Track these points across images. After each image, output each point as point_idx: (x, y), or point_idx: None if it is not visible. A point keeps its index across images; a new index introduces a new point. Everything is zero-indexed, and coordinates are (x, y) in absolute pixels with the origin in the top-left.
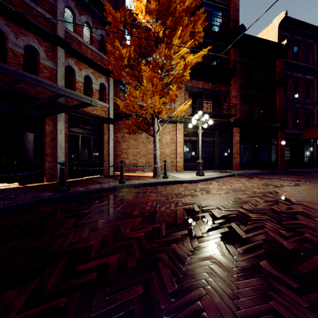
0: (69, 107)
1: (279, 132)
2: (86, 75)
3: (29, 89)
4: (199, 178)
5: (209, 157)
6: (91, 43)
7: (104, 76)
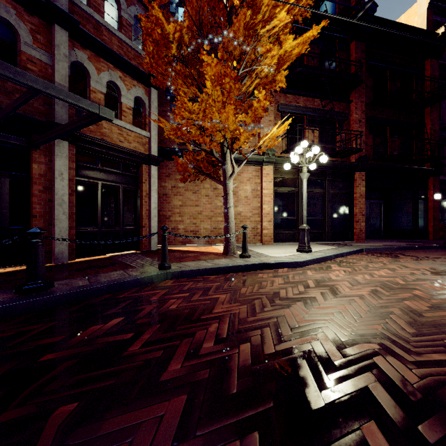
0: (64, 126)
1: (431, 180)
2: (110, 81)
3: None
4: (306, 257)
5: (315, 220)
6: (119, 28)
7: (141, 85)
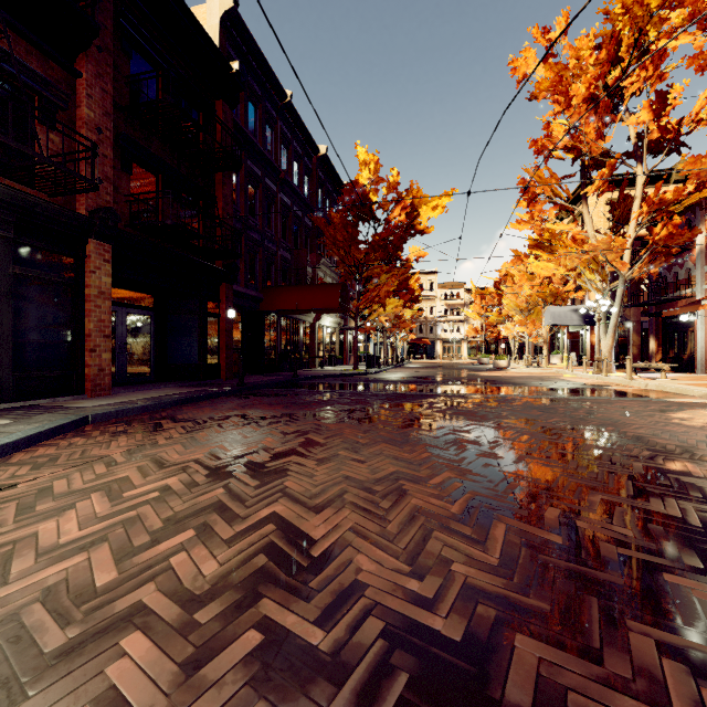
0: None
1: (224, 287)
2: None
3: None
4: None
5: None
6: None
7: None
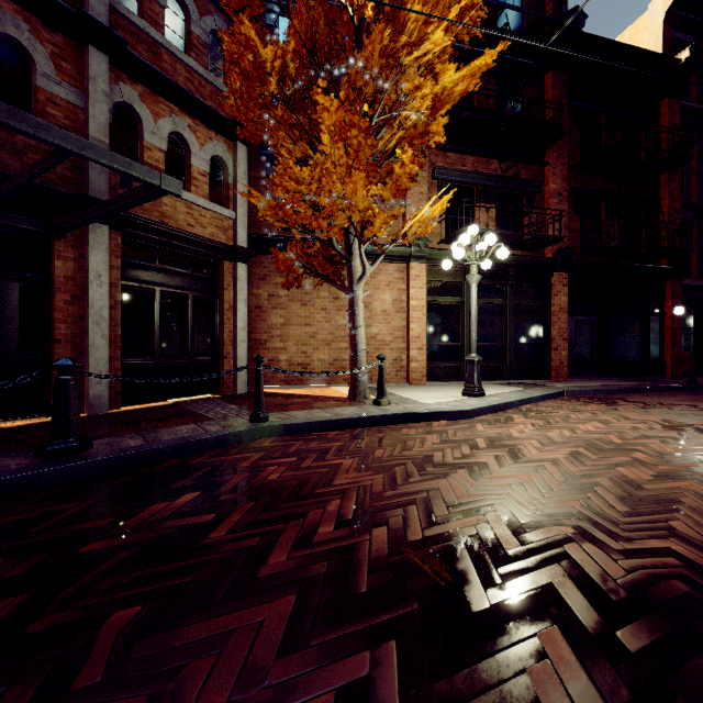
0: (106, 203)
1: (670, 285)
2: (174, 132)
3: (2, 158)
4: (475, 403)
5: (491, 347)
6: (188, 50)
7: (222, 138)
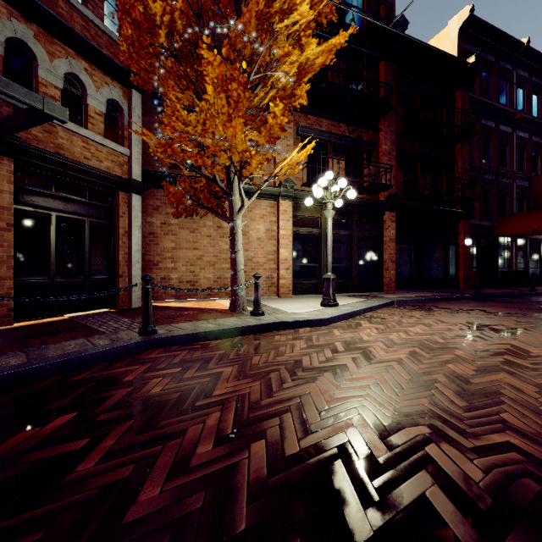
0: None
1: (462, 223)
2: (70, 73)
3: None
4: (332, 312)
5: (340, 267)
6: (85, 2)
7: (118, 84)
